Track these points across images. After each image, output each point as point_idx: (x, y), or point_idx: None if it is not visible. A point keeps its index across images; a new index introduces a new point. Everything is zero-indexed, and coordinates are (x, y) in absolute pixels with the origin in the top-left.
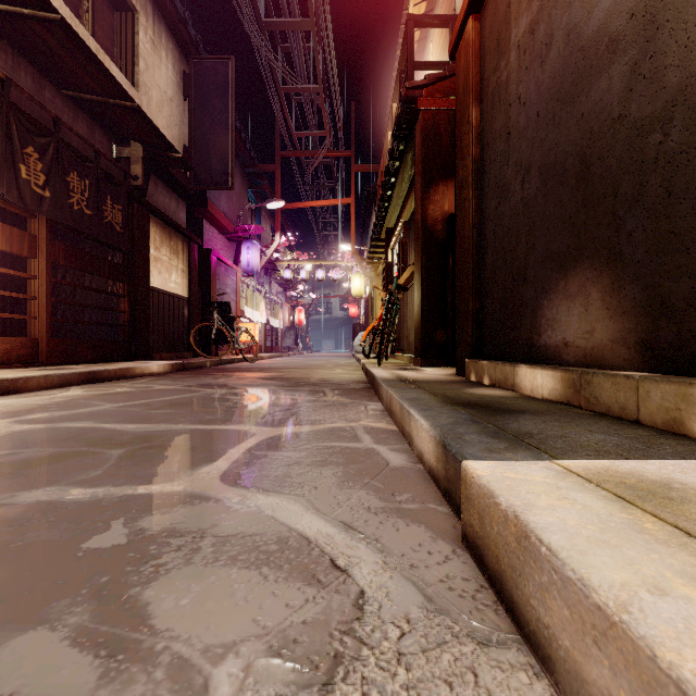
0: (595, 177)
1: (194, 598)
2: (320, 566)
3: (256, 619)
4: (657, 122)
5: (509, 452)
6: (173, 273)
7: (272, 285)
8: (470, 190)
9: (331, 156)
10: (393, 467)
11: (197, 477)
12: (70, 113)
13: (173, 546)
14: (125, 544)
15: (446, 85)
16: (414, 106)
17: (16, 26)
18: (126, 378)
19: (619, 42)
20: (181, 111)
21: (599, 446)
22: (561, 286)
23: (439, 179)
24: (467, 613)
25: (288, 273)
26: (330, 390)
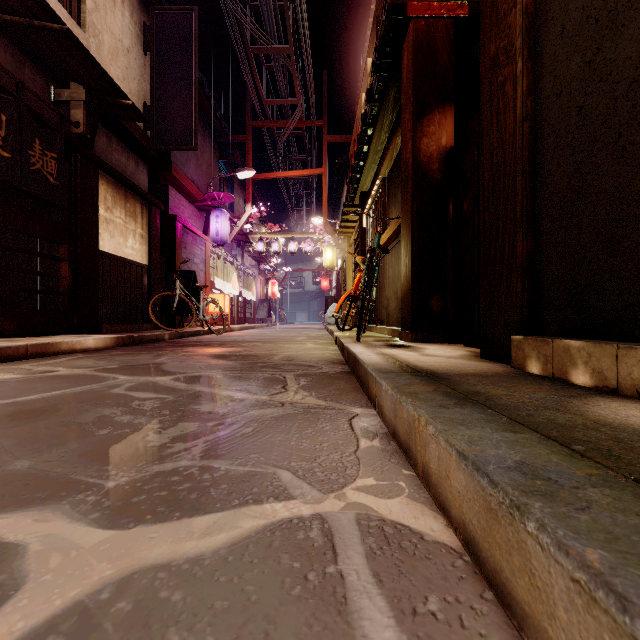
0: None
1: None
2: None
3: None
4: None
5: None
6: (129, 238)
7: (245, 258)
8: (517, 61)
9: (302, 126)
10: None
11: None
12: None
13: None
14: None
15: None
16: (402, 17)
17: None
18: (45, 356)
19: None
20: (140, 65)
21: None
22: None
23: (435, 106)
24: None
25: (261, 246)
26: (293, 379)
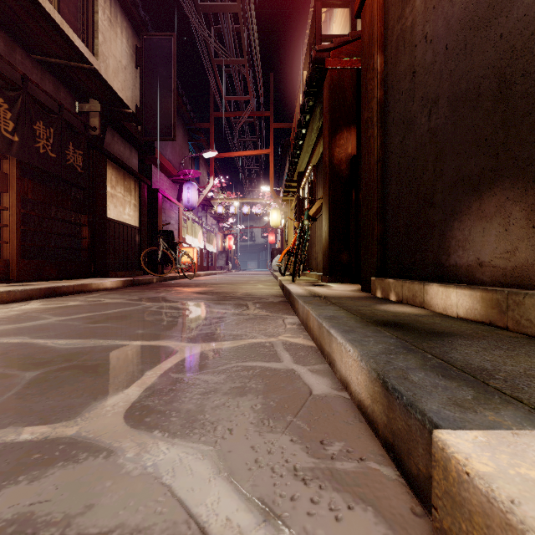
0: (518, 95)
1: None
2: None
3: None
4: None
5: (487, 410)
6: (127, 207)
7: (208, 218)
8: (375, 129)
9: (254, 116)
10: (316, 396)
11: (98, 413)
12: (38, 74)
13: None
14: None
15: (349, 48)
16: (323, 66)
17: None
18: (83, 293)
19: None
20: (133, 77)
21: None
22: (474, 208)
23: (344, 127)
24: None
25: (221, 209)
26: (252, 304)
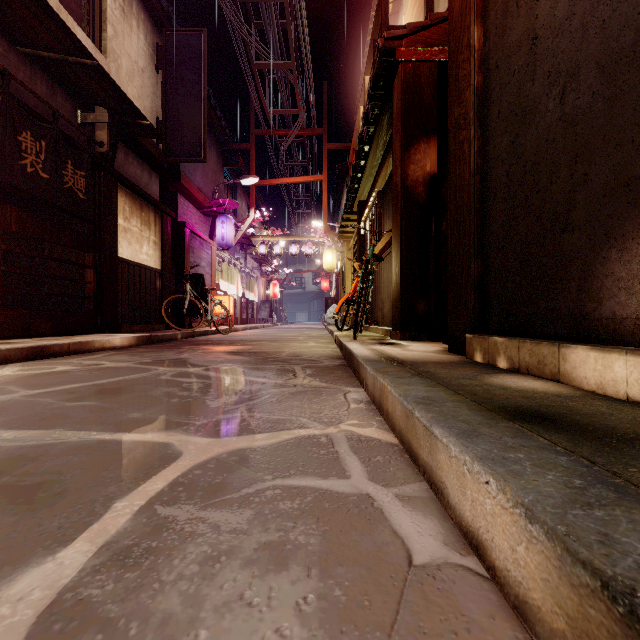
0: None
1: None
2: None
3: None
4: None
5: None
6: (144, 245)
7: (248, 260)
8: (471, 128)
9: (304, 134)
10: (422, 569)
11: None
12: (26, 71)
13: None
14: None
15: (427, 35)
16: (393, 59)
17: None
18: (82, 353)
19: None
20: (153, 83)
21: None
22: None
23: (421, 137)
24: None
25: (263, 248)
26: (301, 369)
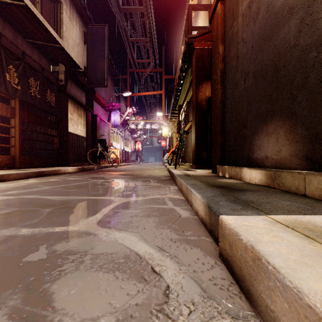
0: (281, 76)
1: (78, 290)
2: (146, 271)
3: (110, 302)
4: (314, 46)
5: (243, 211)
6: (79, 125)
7: (125, 131)
8: (219, 85)
9: (153, 71)
10: (183, 217)
11: (85, 223)
12: (30, 50)
13: (70, 260)
14: (45, 258)
15: (207, 36)
16: (192, 46)
17: (4, 8)
18: (56, 175)
19: (294, 9)
20: (83, 50)
21: (288, 207)
22: (264, 129)
23: (204, 81)
24: (224, 299)
25: (133, 126)
26: (152, 180)
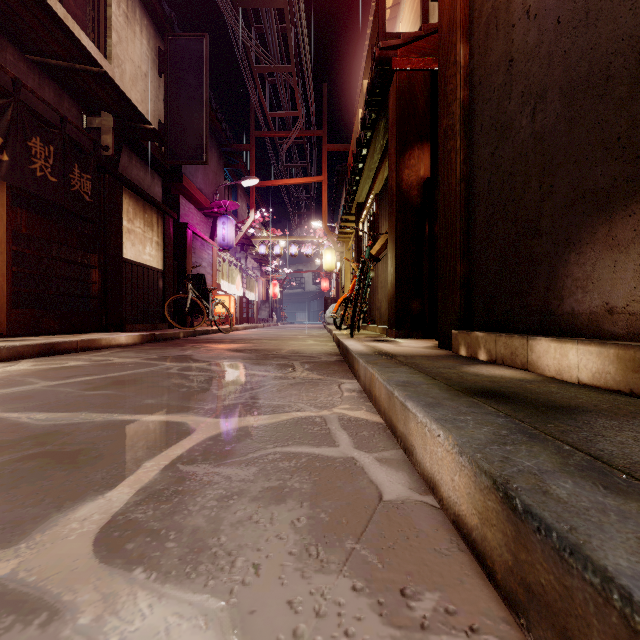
0: None
1: None
2: None
3: None
4: None
5: None
6: (147, 245)
7: (248, 260)
8: (457, 139)
9: (303, 136)
10: (389, 503)
11: (57, 534)
12: (35, 79)
13: None
14: None
15: (421, 45)
16: (388, 67)
17: None
18: (90, 350)
19: None
20: (156, 87)
21: None
22: (601, 233)
23: (415, 143)
24: None
25: (263, 249)
26: (299, 364)
